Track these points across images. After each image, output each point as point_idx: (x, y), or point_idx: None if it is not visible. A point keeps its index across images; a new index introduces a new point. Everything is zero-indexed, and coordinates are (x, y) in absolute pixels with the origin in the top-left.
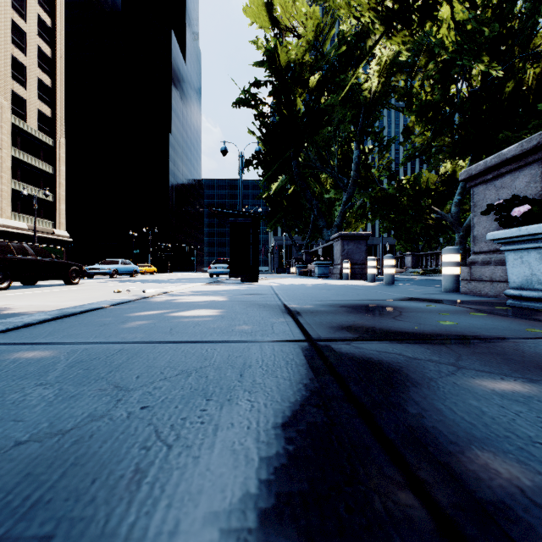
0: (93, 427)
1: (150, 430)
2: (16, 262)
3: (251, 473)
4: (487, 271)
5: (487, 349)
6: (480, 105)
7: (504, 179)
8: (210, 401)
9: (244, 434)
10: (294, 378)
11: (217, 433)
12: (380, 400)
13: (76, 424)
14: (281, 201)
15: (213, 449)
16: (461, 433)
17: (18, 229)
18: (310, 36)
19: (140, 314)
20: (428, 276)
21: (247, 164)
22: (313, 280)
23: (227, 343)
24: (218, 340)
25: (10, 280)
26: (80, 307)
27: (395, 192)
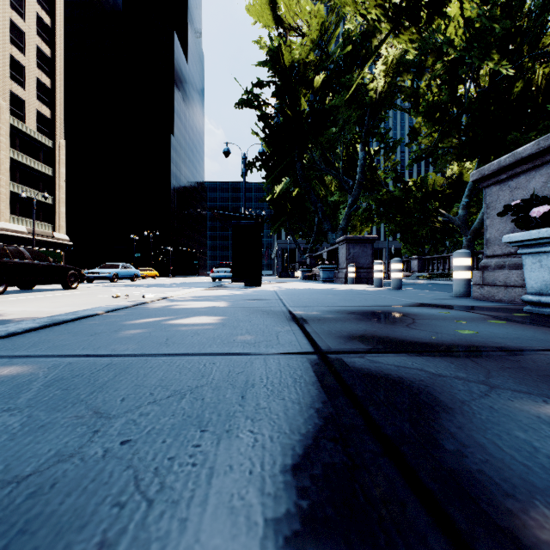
0: (58, 471)
1: (128, 476)
2: (12, 266)
3: (253, 547)
4: (501, 275)
5: (517, 363)
6: (488, 105)
7: (519, 180)
8: (205, 433)
9: (245, 481)
10: (304, 401)
11: (211, 480)
12: (408, 431)
13: (38, 467)
14: (285, 203)
15: (206, 506)
16: (517, 480)
17: (16, 233)
18: (315, 35)
19: (135, 322)
20: (435, 280)
21: (250, 166)
22: (318, 285)
23: (227, 356)
24: (217, 352)
25: (6, 285)
26: (73, 314)
27: (401, 195)
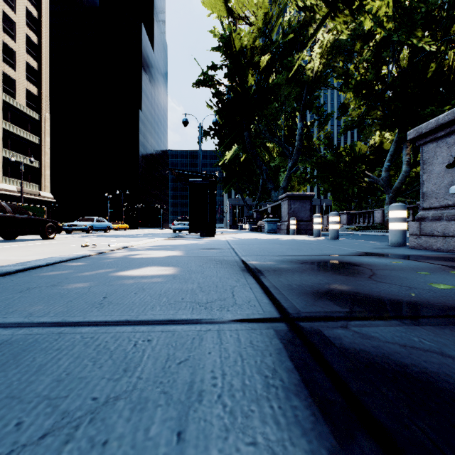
0: None
1: None
2: None
3: None
4: (439, 226)
5: None
6: (408, 83)
7: None
8: None
9: None
10: (294, 452)
11: None
12: None
13: None
14: (235, 167)
15: None
16: None
17: (8, 191)
18: (260, 22)
19: (82, 273)
20: (361, 231)
21: (206, 135)
22: (264, 235)
23: (170, 325)
24: (158, 318)
25: None
26: (21, 265)
27: (333, 159)
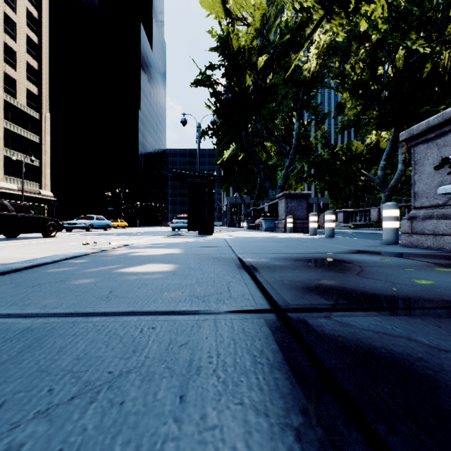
0: None
1: None
2: None
3: None
4: (429, 225)
5: None
6: (403, 83)
7: (447, 138)
8: None
9: None
10: (273, 409)
11: None
12: None
13: None
14: (233, 166)
15: None
16: None
17: (9, 190)
18: (258, 23)
19: (87, 270)
20: (358, 230)
21: (204, 134)
22: (261, 233)
23: (171, 316)
24: (161, 309)
25: None
26: (29, 262)
27: (330, 158)
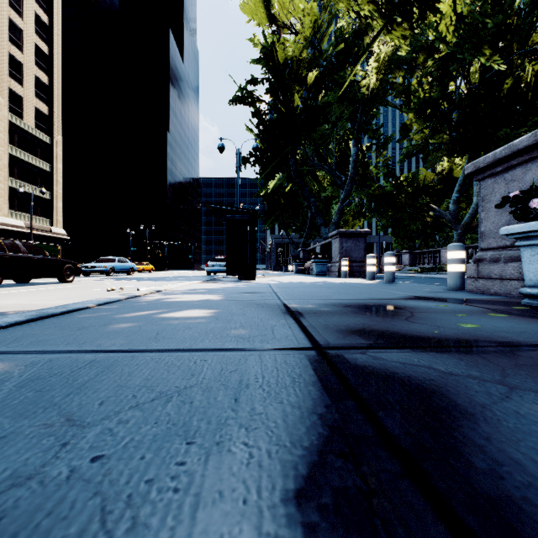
0: (8, 500)
1: (93, 507)
2: (7, 259)
3: None
4: (496, 268)
5: (531, 360)
6: (479, 102)
7: (514, 172)
8: (191, 446)
9: (238, 515)
10: (304, 405)
11: (196, 513)
12: (428, 443)
13: None
14: (278, 199)
15: None
16: None
17: (14, 227)
18: (308, 32)
19: (126, 315)
20: (426, 274)
21: (245, 162)
22: (312, 278)
23: (220, 352)
24: (209, 347)
25: (1, 278)
26: (63, 307)
27: (393, 190)
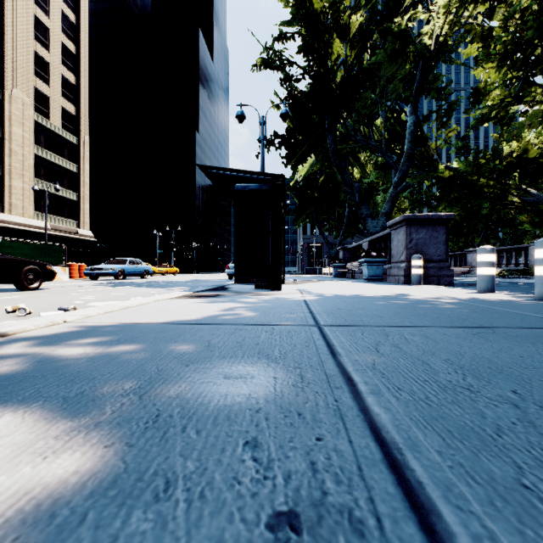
0: None
1: None
2: None
3: None
4: None
5: None
6: None
7: None
8: None
9: None
10: None
11: None
12: None
13: None
14: (311, 193)
15: None
16: None
17: (40, 229)
18: None
19: None
20: (511, 278)
21: (272, 144)
22: (368, 286)
23: None
24: None
25: None
26: None
27: (467, 166)
